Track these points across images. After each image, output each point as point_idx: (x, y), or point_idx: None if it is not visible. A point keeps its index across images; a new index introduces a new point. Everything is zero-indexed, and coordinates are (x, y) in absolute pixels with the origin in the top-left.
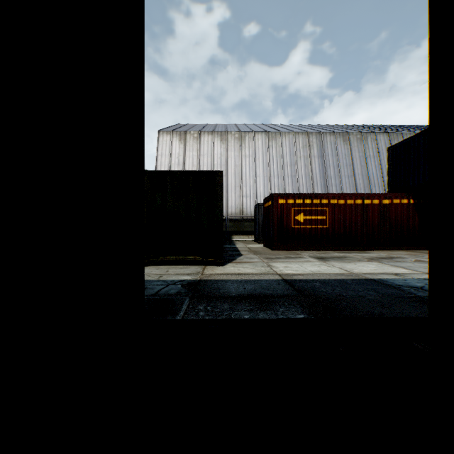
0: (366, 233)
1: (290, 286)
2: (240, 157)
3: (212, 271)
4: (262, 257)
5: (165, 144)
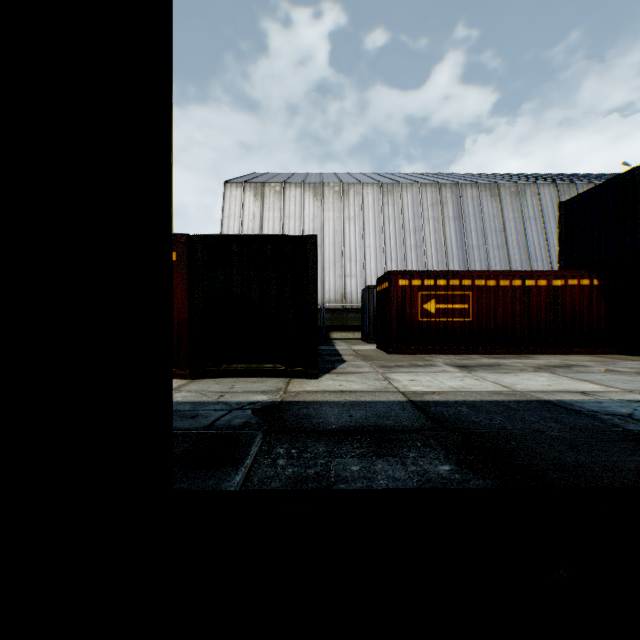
0: (528, 329)
1: (422, 412)
2: (342, 220)
3: (300, 387)
4: (374, 365)
5: (234, 201)
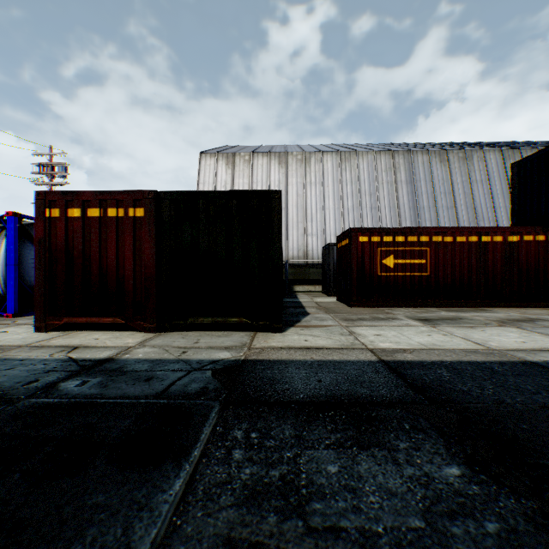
0: (483, 283)
1: (398, 376)
2: (304, 185)
3: (265, 342)
4: (337, 318)
5: (208, 169)
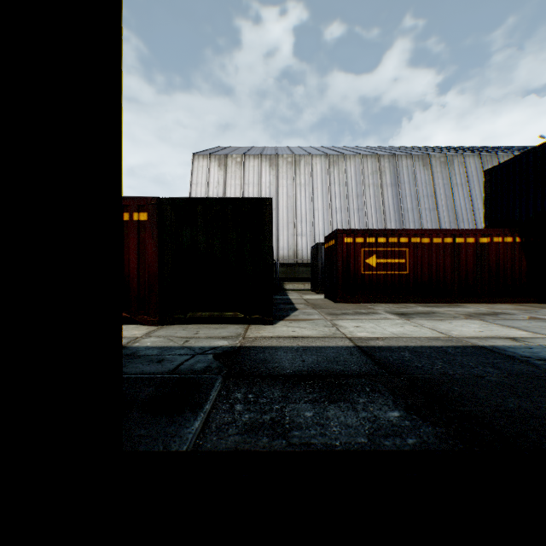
0: (458, 281)
1: (368, 357)
2: (294, 187)
3: (257, 333)
4: (323, 313)
5: (201, 170)
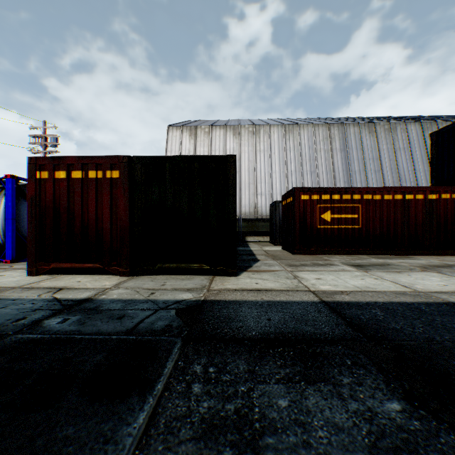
0: (407, 235)
1: (338, 315)
2: (255, 152)
3: (222, 285)
4: (283, 264)
5: (175, 140)
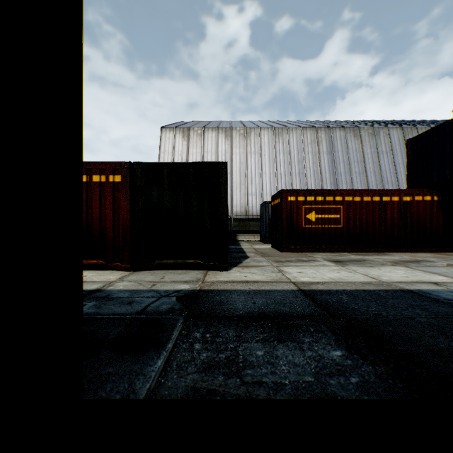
0: (384, 233)
1: (310, 300)
2: (246, 154)
3: (215, 278)
4: (270, 260)
5: (168, 141)
